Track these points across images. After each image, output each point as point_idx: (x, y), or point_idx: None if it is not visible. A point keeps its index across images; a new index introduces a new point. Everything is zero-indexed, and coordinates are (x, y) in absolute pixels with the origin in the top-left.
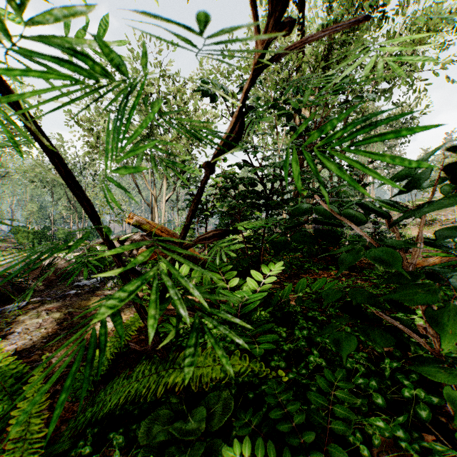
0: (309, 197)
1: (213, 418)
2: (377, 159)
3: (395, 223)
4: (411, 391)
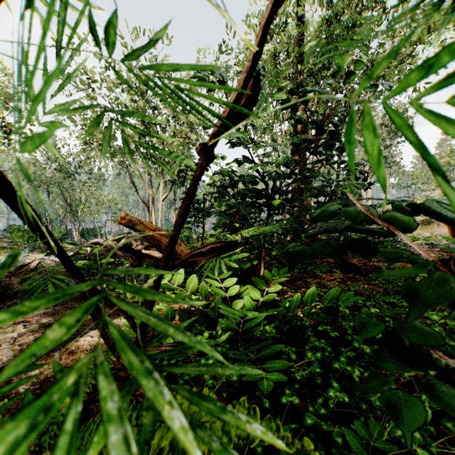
0: (313, 196)
1: None
2: None
3: None
4: None
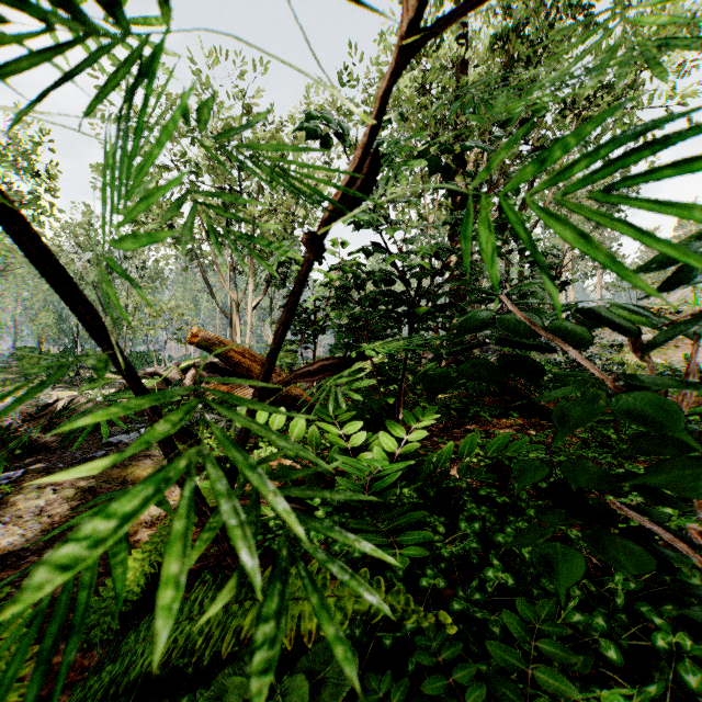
0: (477, 302)
1: (323, 690)
2: (663, 212)
3: (654, 345)
4: (668, 638)
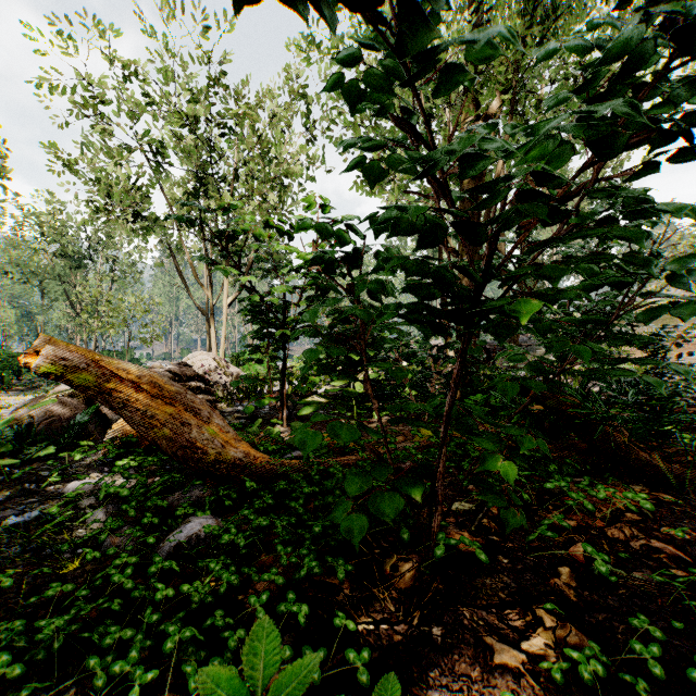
0: (579, 290)
1: None
2: None
3: None
4: None
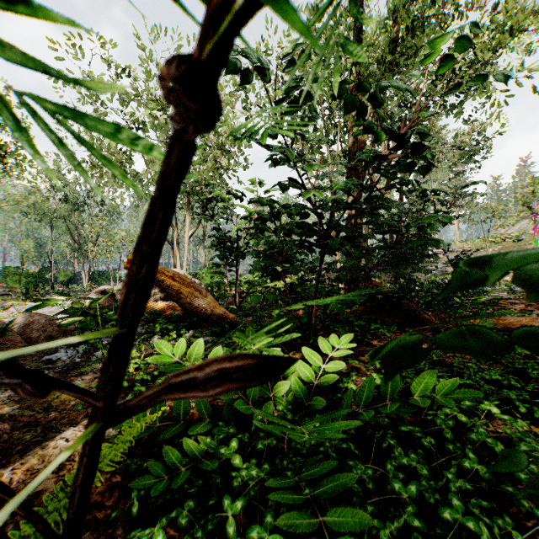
0: (379, 233)
1: None
2: None
3: None
4: None
